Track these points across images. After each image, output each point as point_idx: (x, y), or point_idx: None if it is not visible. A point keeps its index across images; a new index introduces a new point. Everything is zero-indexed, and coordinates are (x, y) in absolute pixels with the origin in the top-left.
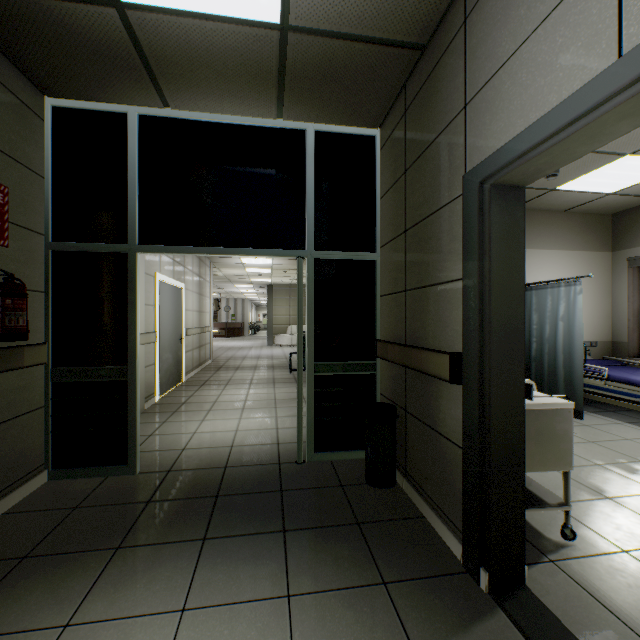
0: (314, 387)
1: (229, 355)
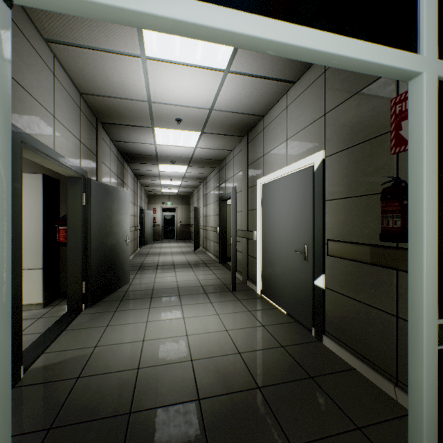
0: None
1: None
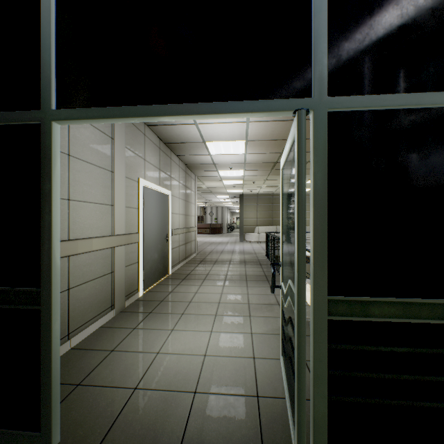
0: (325, 340)
1: (210, 249)
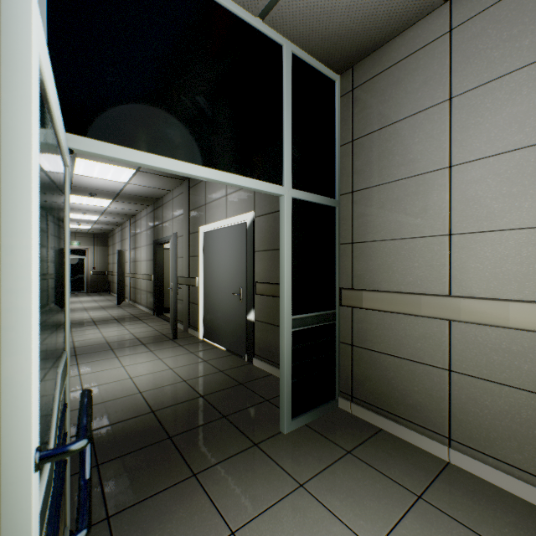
0: None
1: None
